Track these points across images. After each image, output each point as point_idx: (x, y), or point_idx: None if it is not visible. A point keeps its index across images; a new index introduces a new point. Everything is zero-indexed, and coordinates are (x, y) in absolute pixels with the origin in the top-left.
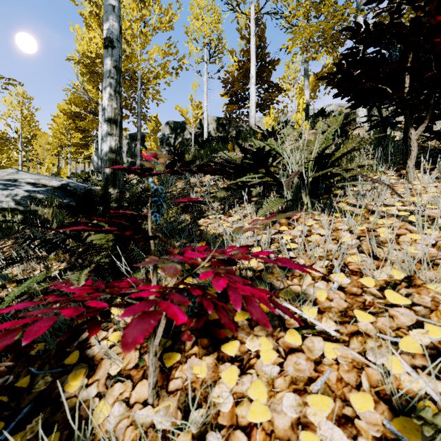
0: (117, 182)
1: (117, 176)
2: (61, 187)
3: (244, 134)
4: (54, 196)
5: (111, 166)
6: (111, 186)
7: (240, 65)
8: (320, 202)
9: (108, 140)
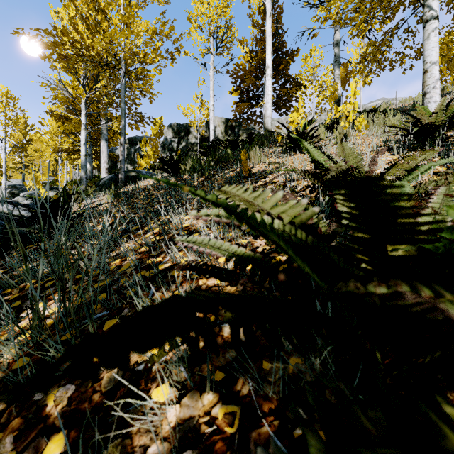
0: None
1: None
2: None
3: (260, 136)
4: None
5: None
6: None
7: (253, 56)
8: None
9: None
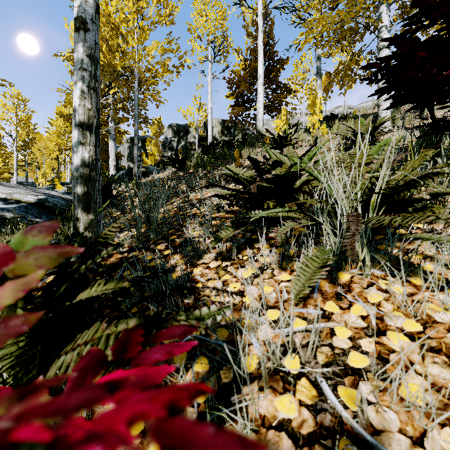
0: (92, 205)
1: (92, 197)
2: (38, 203)
3: (252, 138)
4: (27, 214)
5: (84, 184)
6: (84, 210)
7: (247, 64)
8: (387, 259)
9: (79, 151)
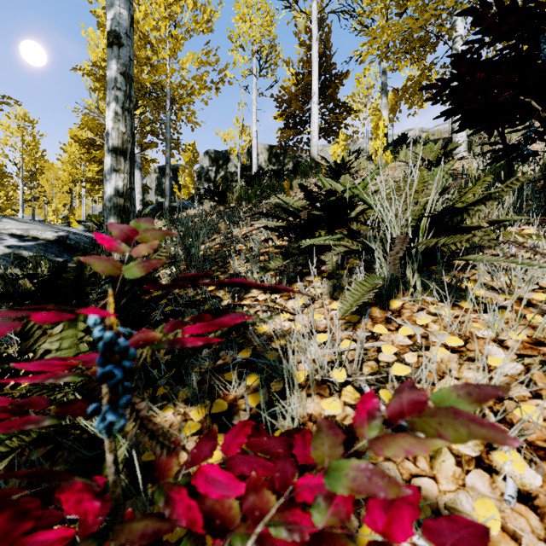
0: None
1: None
2: (58, 241)
3: (305, 166)
4: (46, 253)
5: (118, 216)
6: None
7: (299, 79)
8: (437, 284)
9: (113, 179)
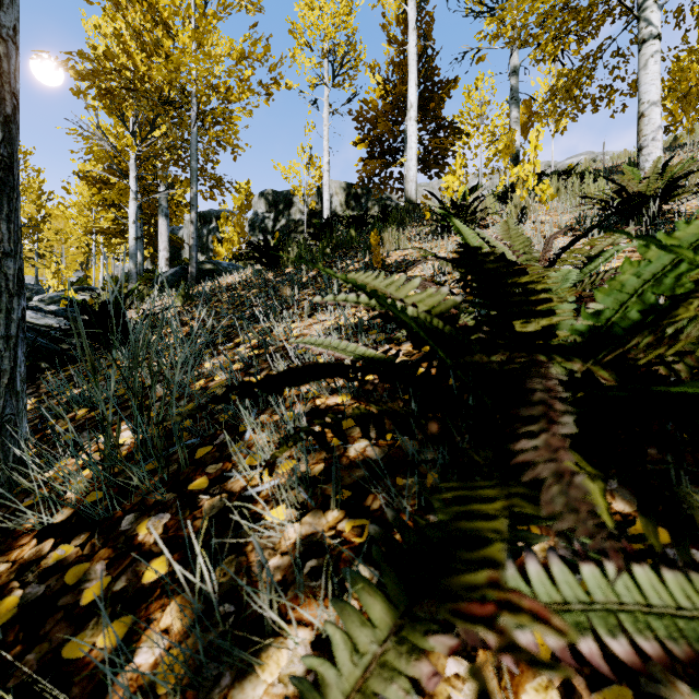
0: None
1: None
2: None
3: (399, 211)
4: None
5: None
6: None
7: (388, 90)
8: None
9: None
